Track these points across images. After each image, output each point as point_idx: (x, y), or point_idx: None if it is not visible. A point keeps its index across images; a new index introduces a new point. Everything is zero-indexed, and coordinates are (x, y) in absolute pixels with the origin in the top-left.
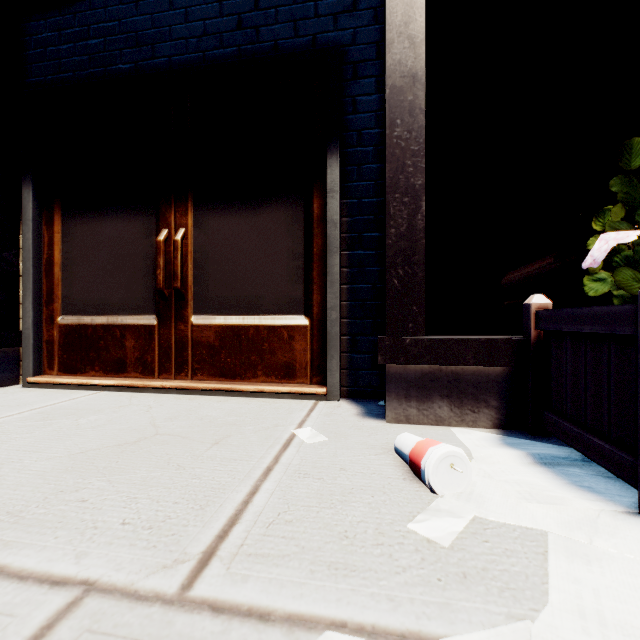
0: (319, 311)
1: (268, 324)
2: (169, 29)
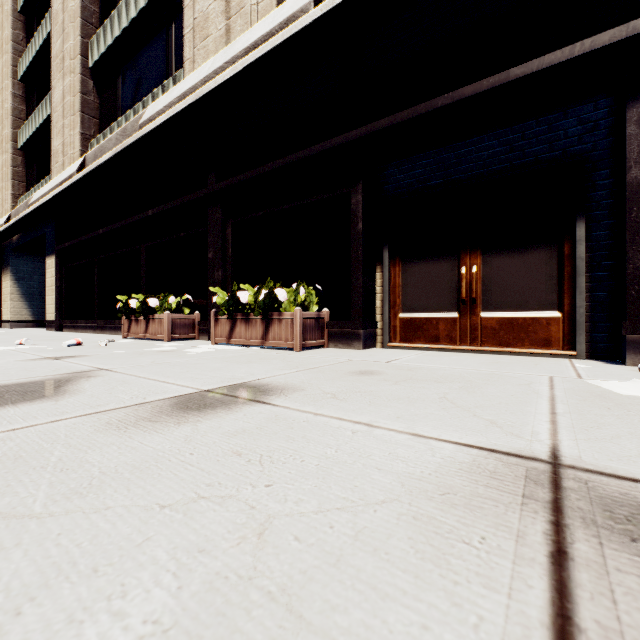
0: (568, 309)
1: (532, 316)
2: (464, 159)
